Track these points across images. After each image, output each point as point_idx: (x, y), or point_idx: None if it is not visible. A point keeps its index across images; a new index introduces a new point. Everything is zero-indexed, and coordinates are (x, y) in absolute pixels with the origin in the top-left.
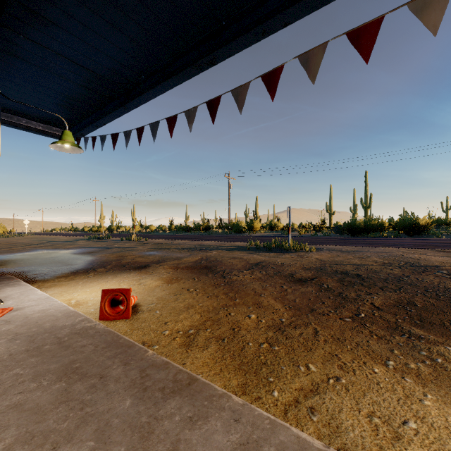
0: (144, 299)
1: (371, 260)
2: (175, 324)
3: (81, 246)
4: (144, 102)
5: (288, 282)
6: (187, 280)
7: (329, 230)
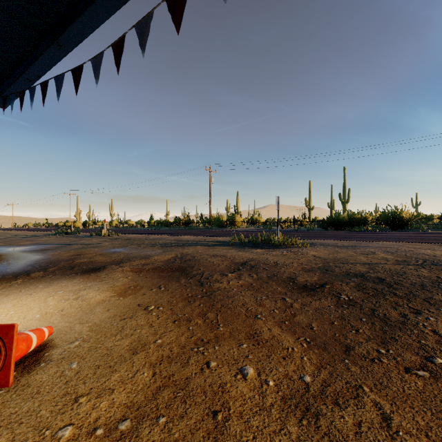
0: (67, 330)
1: (380, 257)
2: (94, 403)
3: (39, 242)
4: (86, 34)
5: (291, 292)
6: (148, 290)
7: (312, 224)
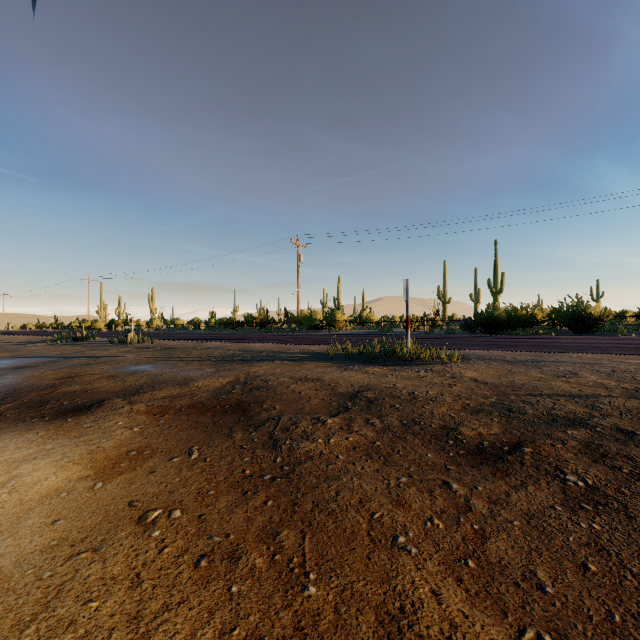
0: None
1: (591, 382)
2: None
3: (23, 353)
4: None
5: (456, 463)
6: (164, 461)
7: (452, 325)
